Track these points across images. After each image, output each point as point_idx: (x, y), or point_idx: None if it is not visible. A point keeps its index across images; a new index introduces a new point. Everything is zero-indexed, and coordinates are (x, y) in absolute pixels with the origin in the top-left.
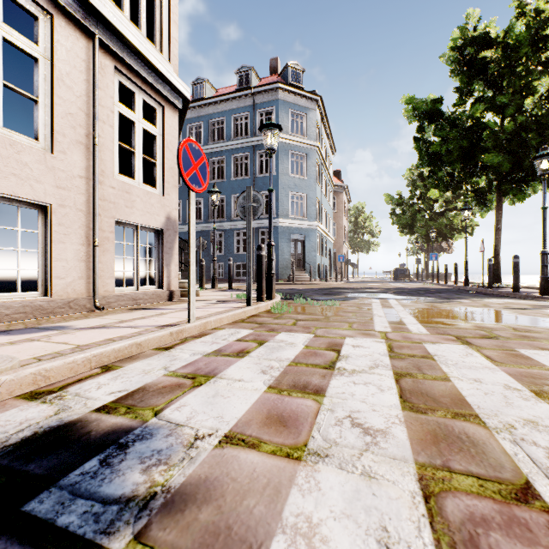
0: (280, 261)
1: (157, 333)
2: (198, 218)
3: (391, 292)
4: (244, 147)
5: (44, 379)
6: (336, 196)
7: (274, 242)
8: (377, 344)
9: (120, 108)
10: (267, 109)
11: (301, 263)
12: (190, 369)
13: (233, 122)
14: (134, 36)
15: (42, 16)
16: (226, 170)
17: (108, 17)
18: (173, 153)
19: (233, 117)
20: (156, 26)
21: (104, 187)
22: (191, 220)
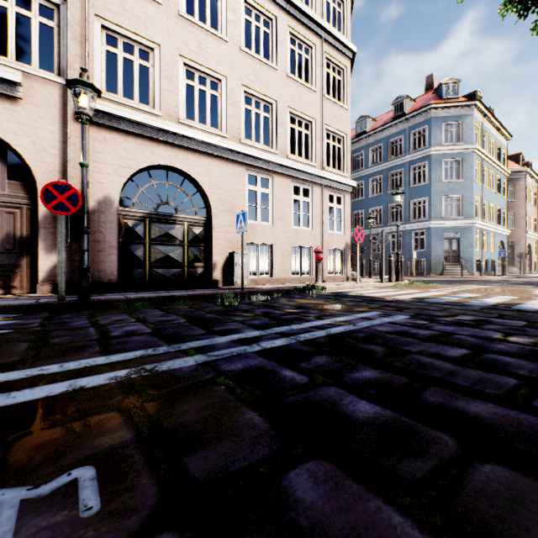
0: (433, 257)
1: (348, 285)
2: (360, 225)
3: (515, 283)
4: (399, 164)
5: (330, 288)
6: (514, 184)
7: (427, 241)
8: (417, 291)
9: (329, 204)
10: (419, 129)
11: (456, 259)
12: (357, 290)
13: (389, 145)
14: (334, 177)
15: (310, 188)
16: (382, 185)
17: (327, 177)
18: (348, 213)
19: (389, 142)
20: (341, 160)
21: (325, 237)
22: (357, 252)
